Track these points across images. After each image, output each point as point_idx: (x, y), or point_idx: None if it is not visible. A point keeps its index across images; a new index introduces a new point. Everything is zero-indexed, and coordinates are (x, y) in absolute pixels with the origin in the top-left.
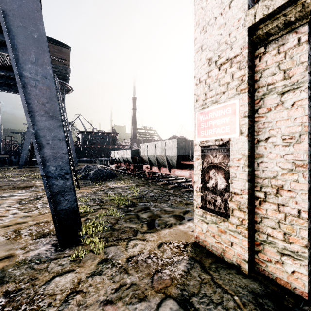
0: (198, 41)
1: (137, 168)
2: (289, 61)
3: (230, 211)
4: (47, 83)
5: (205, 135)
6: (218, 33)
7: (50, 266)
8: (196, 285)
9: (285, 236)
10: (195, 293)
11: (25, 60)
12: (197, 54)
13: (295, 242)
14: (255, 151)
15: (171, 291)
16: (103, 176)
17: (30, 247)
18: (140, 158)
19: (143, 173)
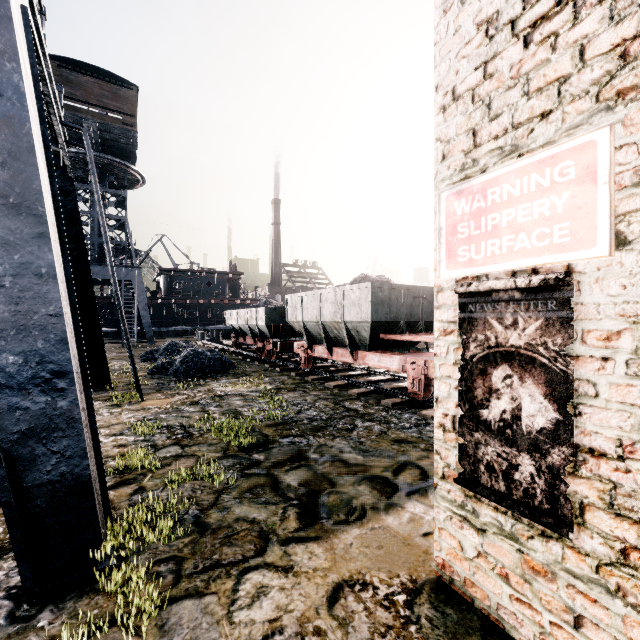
0: None
1: (281, 348)
2: None
3: (570, 509)
4: (5, 109)
5: (475, 260)
6: None
7: None
8: None
9: None
10: None
11: None
12: (446, 17)
13: None
14: None
15: None
16: (203, 366)
17: None
18: (287, 327)
19: (294, 359)
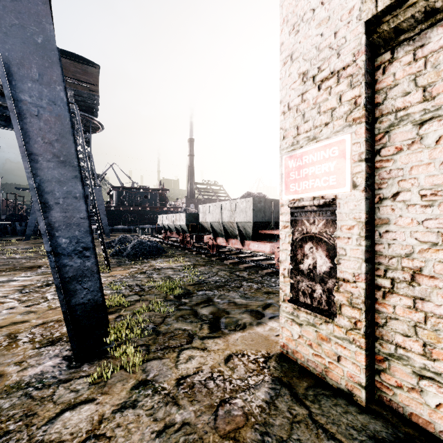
0: (287, 46)
1: (195, 240)
2: (432, 72)
3: (336, 307)
4: (57, 111)
5: (297, 191)
6: (318, 33)
7: (57, 392)
8: (284, 424)
9: (426, 348)
10: (283, 440)
11: (23, 75)
12: (284, 66)
13: (442, 359)
14: (376, 215)
15: (245, 436)
16: (145, 251)
17: (29, 361)
18: (200, 225)
19: (204, 247)
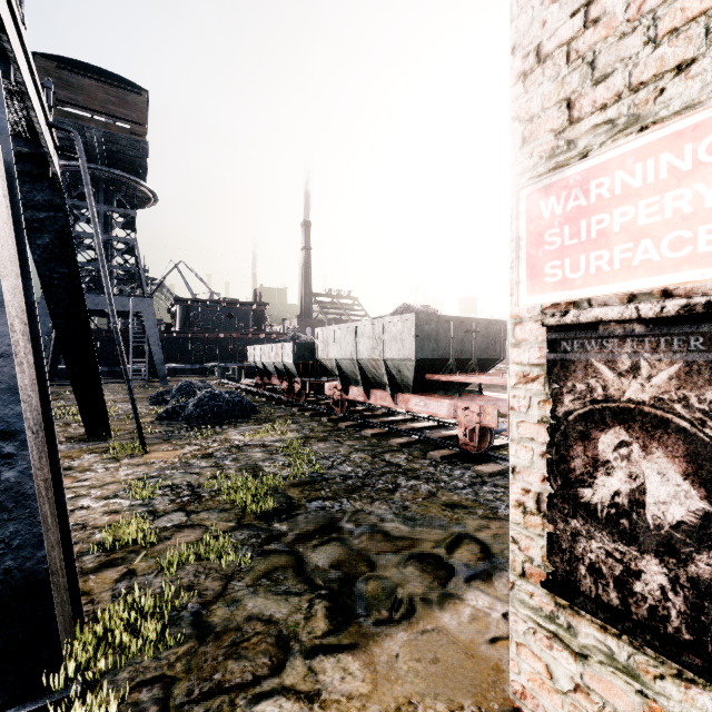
0: None
1: (310, 390)
2: None
3: None
4: None
5: (570, 279)
6: None
7: None
8: None
9: None
10: None
11: None
12: None
13: None
14: None
15: None
16: (220, 410)
17: None
18: (318, 365)
19: (325, 401)
